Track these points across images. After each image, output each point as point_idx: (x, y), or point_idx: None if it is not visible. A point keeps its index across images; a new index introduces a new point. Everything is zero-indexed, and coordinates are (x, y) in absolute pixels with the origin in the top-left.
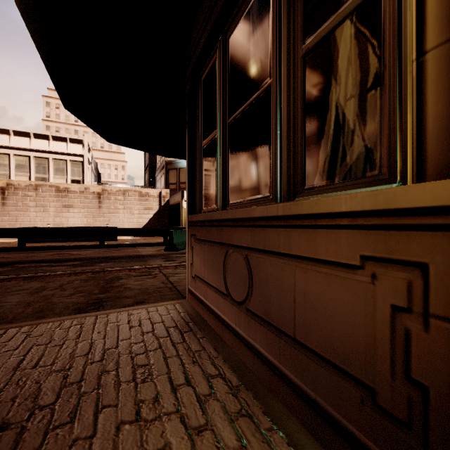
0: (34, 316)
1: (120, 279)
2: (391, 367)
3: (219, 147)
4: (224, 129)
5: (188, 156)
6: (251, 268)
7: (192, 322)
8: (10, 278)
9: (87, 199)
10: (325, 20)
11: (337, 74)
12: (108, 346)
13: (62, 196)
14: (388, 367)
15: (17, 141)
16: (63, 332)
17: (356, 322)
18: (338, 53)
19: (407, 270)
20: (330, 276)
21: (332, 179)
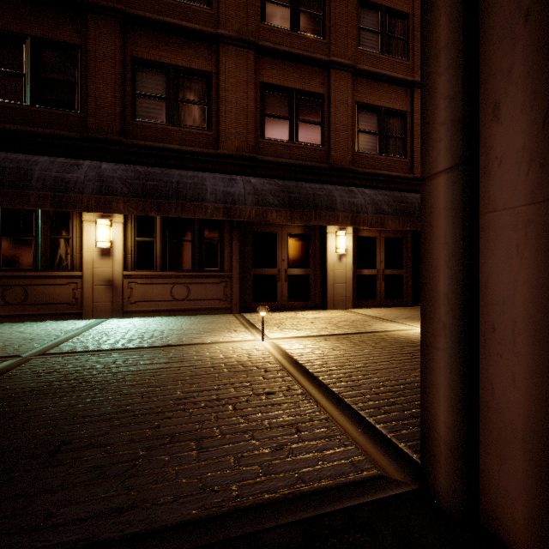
0: None
1: None
2: (73, 298)
3: None
4: None
5: None
6: (27, 291)
7: None
8: None
9: None
10: (57, 234)
11: (61, 248)
12: None
13: None
14: (72, 298)
15: None
16: None
17: (67, 293)
18: (61, 244)
19: (75, 284)
20: (60, 287)
21: (59, 268)
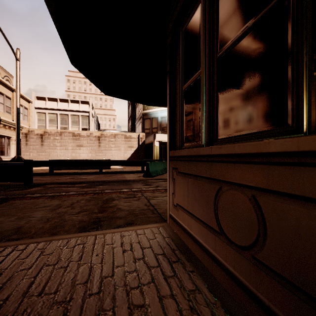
0: (49, 232)
1: (113, 200)
2: None
3: (203, 85)
4: (211, 66)
5: (169, 100)
6: (263, 212)
7: (177, 250)
8: (40, 196)
9: (91, 141)
10: None
11: None
12: (105, 274)
13: (76, 139)
14: None
15: (50, 104)
16: (69, 251)
17: None
18: None
19: None
20: None
21: None
